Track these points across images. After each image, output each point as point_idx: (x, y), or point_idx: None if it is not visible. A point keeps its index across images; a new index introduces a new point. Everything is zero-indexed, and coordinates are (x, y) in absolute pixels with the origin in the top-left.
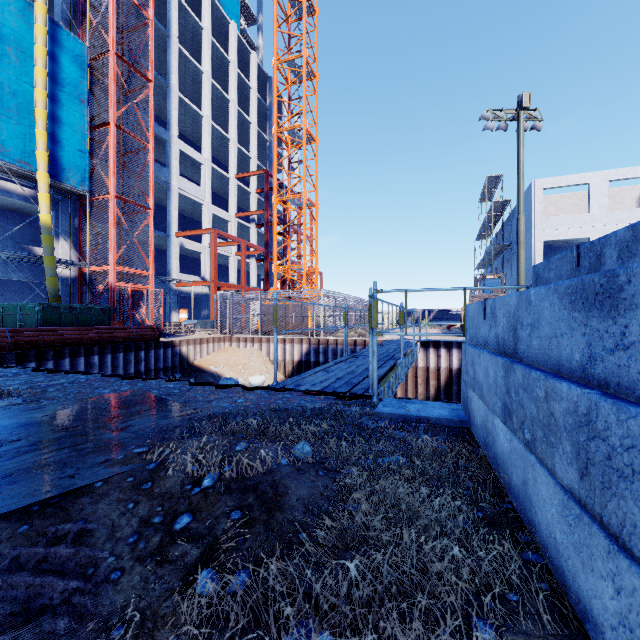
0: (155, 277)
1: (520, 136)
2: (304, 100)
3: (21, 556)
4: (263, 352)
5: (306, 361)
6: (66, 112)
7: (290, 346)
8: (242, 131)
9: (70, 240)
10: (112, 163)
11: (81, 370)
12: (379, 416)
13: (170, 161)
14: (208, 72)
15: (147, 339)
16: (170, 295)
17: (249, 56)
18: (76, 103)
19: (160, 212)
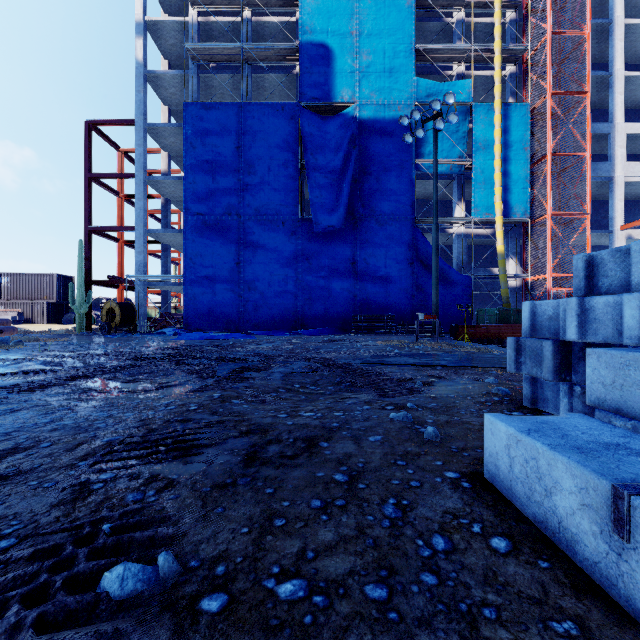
0: None
1: None
2: None
3: (509, 374)
4: None
5: None
6: (513, 165)
7: None
8: None
9: (516, 258)
10: (548, 188)
11: None
12: None
13: (612, 153)
14: None
15: None
16: None
17: None
18: (520, 153)
19: (602, 207)
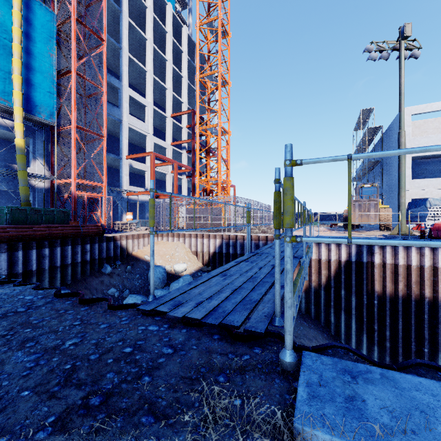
0: (109, 188)
1: (401, 62)
2: (219, 51)
3: None
4: (186, 245)
5: (219, 252)
6: (38, 63)
7: (207, 240)
8: (177, 84)
9: (44, 160)
10: (73, 101)
11: (33, 260)
12: None
13: (122, 103)
14: (150, 39)
15: (93, 235)
16: (122, 202)
17: (181, 29)
18: (46, 56)
19: (116, 142)
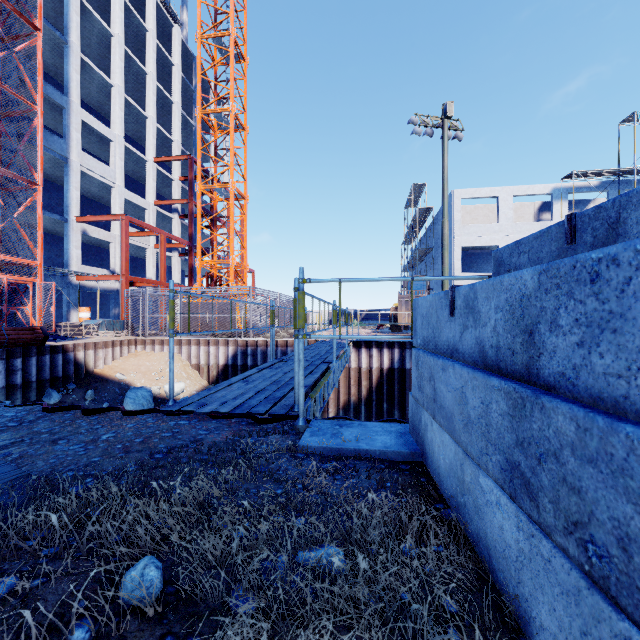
0: (46, 268)
1: (444, 143)
2: (232, 82)
3: None
4: (183, 356)
5: (233, 365)
6: None
7: (215, 348)
8: (163, 111)
9: None
10: None
11: None
12: (305, 451)
13: (68, 132)
14: (119, 36)
15: (26, 343)
16: (68, 290)
17: (171, 29)
18: None
19: (56, 192)
